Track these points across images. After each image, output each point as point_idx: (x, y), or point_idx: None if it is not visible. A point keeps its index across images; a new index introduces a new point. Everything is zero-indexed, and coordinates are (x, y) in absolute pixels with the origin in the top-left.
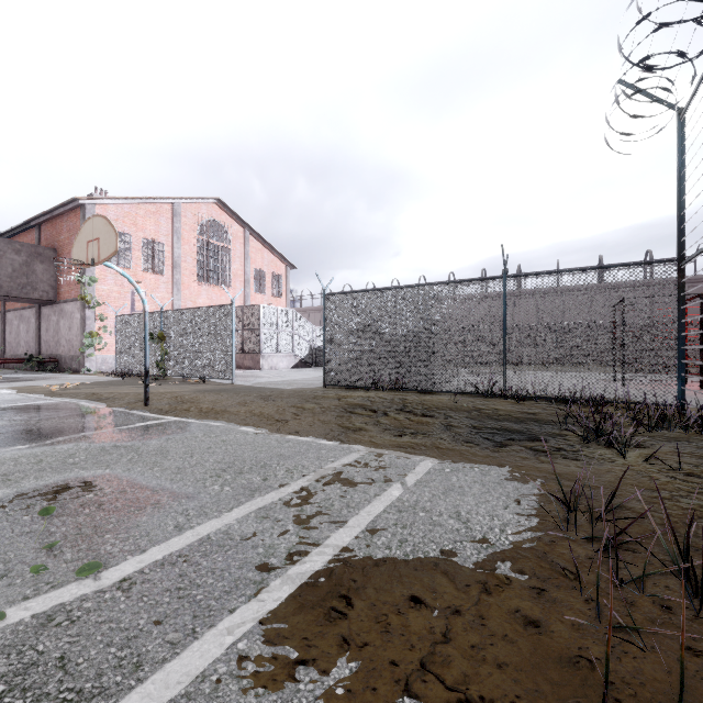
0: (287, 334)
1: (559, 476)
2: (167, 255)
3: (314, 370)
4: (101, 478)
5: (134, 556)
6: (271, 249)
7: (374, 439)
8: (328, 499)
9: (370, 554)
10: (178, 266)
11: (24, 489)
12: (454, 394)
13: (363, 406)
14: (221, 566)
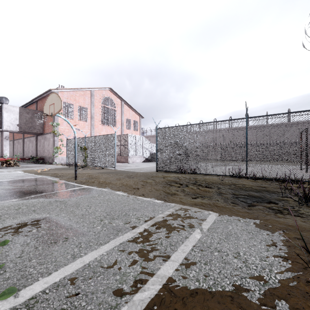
0: (140, 147)
1: (293, 227)
2: (88, 113)
3: (152, 163)
4: (43, 219)
5: (43, 277)
6: (133, 110)
7: (182, 200)
8: (159, 238)
9: (186, 285)
10: (93, 117)
11: (5, 224)
12: (220, 176)
13: (175, 182)
14: (92, 290)
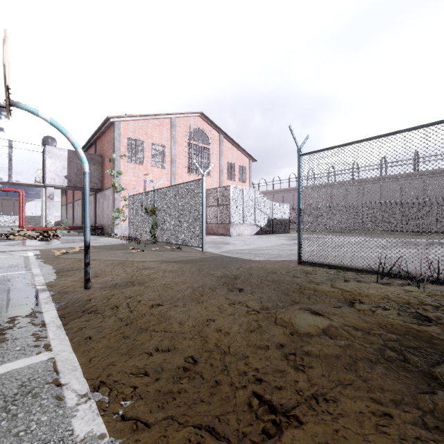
0: (250, 208)
1: None
2: (167, 154)
3: (273, 237)
4: None
5: None
6: (238, 148)
7: None
8: None
9: None
10: (174, 162)
11: None
12: None
13: (441, 348)
14: None
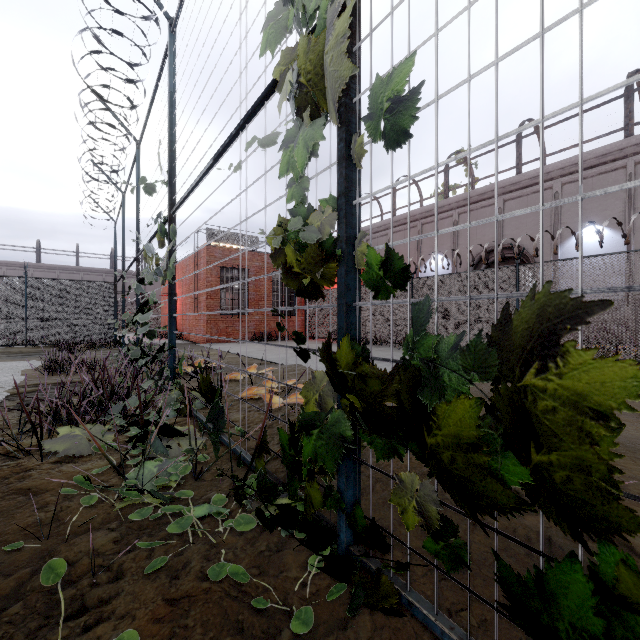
0: None
1: None
2: None
3: None
4: None
5: None
6: None
7: None
8: None
9: None
10: None
11: None
12: None
13: None
14: None
